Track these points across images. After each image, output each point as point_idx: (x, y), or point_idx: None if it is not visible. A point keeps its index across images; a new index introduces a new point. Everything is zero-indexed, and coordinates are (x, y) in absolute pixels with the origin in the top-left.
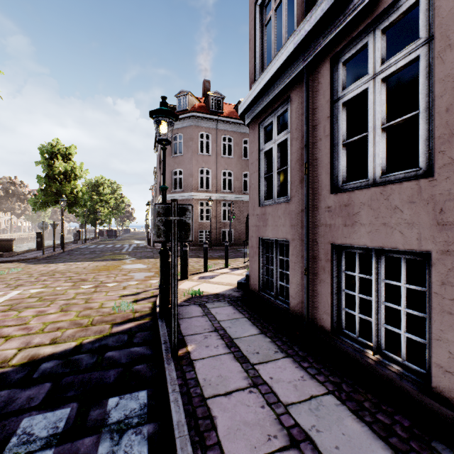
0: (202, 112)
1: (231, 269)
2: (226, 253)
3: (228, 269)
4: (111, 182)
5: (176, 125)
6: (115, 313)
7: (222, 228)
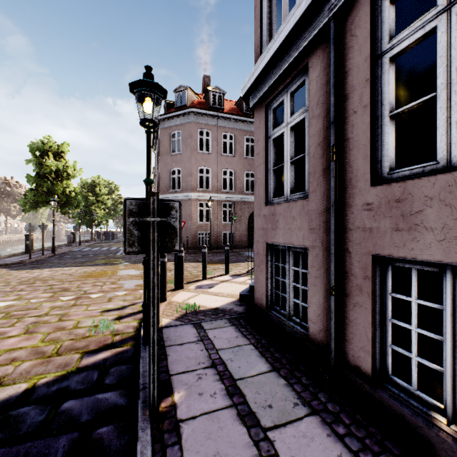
0: (202, 108)
1: (232, 276)
2: (227, 258)
3: (228, 276)
4: (109, 183)
5: (174, 121)
6: (91, 335)
7: (222, 230)
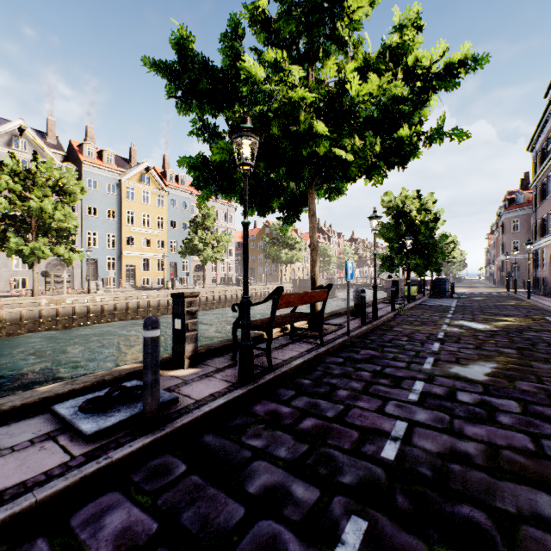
0: None
1: None
2: None
3: None
4: None
5: (513, 214)
6: (495, 291)
7: None
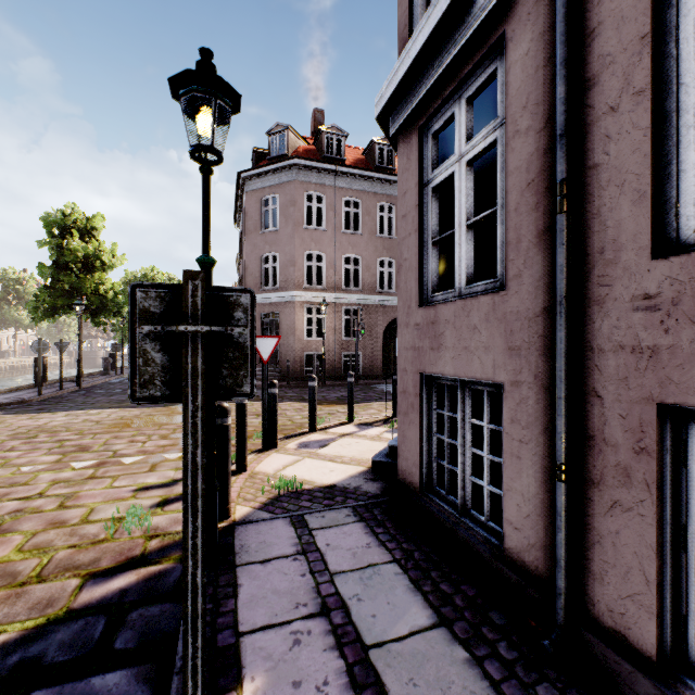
0: (310, 158)
1: (359, 425)
2: (350, 396)
3: (353, 427)
4: (170, 278)
5: (267, 180)
6: (108, 538)
7: (343, 350)
